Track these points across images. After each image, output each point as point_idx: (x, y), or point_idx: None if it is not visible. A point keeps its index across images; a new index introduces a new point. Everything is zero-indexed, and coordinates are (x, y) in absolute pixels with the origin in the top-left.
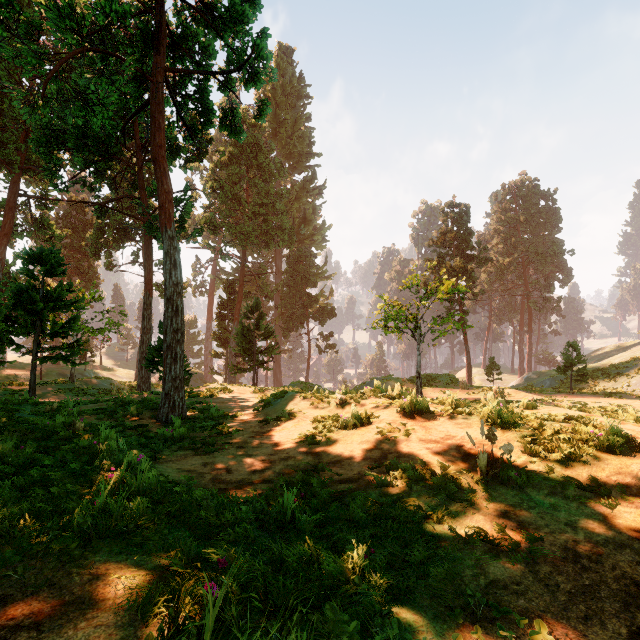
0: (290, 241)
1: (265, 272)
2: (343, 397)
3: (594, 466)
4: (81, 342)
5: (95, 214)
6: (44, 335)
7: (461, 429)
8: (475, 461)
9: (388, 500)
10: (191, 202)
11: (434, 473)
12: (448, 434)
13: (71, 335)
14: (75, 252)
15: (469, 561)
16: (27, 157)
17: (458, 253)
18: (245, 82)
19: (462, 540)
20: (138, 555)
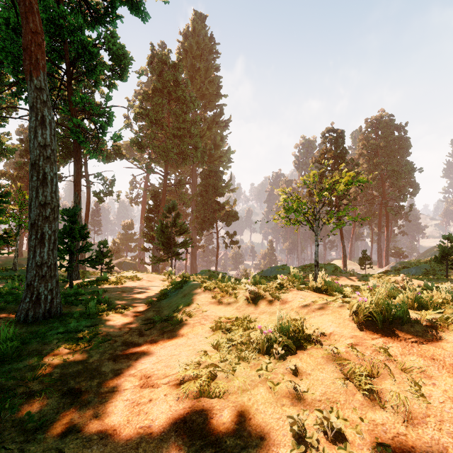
0: (202, 159)
1: (183, 183)
2: (255, 289)
3: None
4: (10, 234)
5: None
6: None
7: None
8: None
9: None
10: (113, 112)
11: None
12: None
13: None
14: None
15: None
16: None
17: (335, 168)
18: None
19: None
20: None
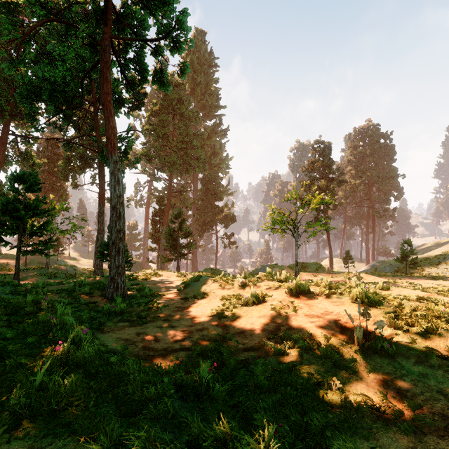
0: (203, 168)
1: (186, 190)
2: (244, 280)
3: (448, 338)
4: (53, 240)
5: (63, 148)
6: (25, 234)
7: (336, 306)
8: (351, 333)
9: (284, 367)
10: (132, 139)
11: (319, 343)
12: (327, 310)
13: (45, 234)
14: (51, 176)
15: (362, 430)
16: (15, 107)
17: (323, 176)
18: (171, 49)
19: (354, 409)
20: (62, 440)
